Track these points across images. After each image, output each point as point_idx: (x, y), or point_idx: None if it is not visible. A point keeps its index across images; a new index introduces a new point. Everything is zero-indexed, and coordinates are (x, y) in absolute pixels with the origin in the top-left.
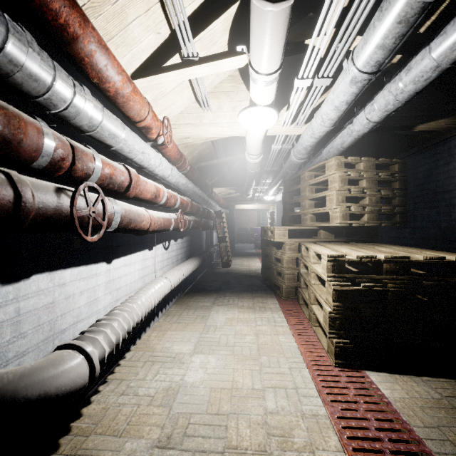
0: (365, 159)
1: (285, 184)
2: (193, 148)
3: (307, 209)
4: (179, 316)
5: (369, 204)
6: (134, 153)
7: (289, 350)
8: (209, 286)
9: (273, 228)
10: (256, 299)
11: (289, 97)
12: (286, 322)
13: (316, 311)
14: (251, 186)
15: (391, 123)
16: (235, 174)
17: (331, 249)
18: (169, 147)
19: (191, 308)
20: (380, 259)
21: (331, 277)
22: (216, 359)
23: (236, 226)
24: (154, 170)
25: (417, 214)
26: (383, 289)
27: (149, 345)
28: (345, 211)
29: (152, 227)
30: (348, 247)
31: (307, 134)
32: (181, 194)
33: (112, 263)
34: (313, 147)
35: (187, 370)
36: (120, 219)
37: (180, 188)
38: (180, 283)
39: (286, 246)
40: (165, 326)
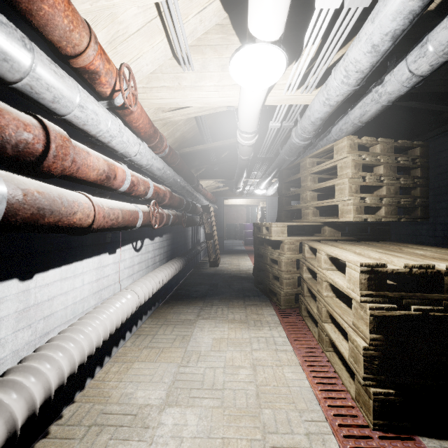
0: (383, 141)
1: (281, 174)
2: (174, 128)
3: (309, 202)
4: (153, 337)
5: (387, 194)
6: (63, 104)
7: (301, 396)
8: (194, 291)
9: (270, 224)
10: (249, 309)
11: (295, 53)
12: (289, 344)
13: (332, 334)
14: (242, 177)
15: (426, 88)
16: (224, 164)
17: (348, 250)
18: (135, 114)
19: (170, 323)
20: (440, 270)
21: (366, 296)
22: (198, 417)
23: (224, 222)
24: (109, 142)
25: (440, 207)
26: (445, 315)
27: (103, 391)
28: (359, 203)
29: (97, 223)
30: (369, 248)
31: (319, 100)
32: (159, 183)
33: (33, 279)
34: (323, 121)
35: (152, 443)
36: (4, 207)
37: (156, 174)
38: (158, 290)
39: (284, 245)
40: (132, 354)
